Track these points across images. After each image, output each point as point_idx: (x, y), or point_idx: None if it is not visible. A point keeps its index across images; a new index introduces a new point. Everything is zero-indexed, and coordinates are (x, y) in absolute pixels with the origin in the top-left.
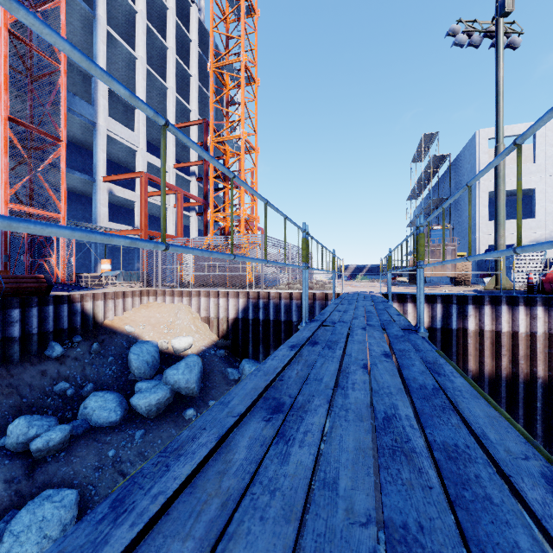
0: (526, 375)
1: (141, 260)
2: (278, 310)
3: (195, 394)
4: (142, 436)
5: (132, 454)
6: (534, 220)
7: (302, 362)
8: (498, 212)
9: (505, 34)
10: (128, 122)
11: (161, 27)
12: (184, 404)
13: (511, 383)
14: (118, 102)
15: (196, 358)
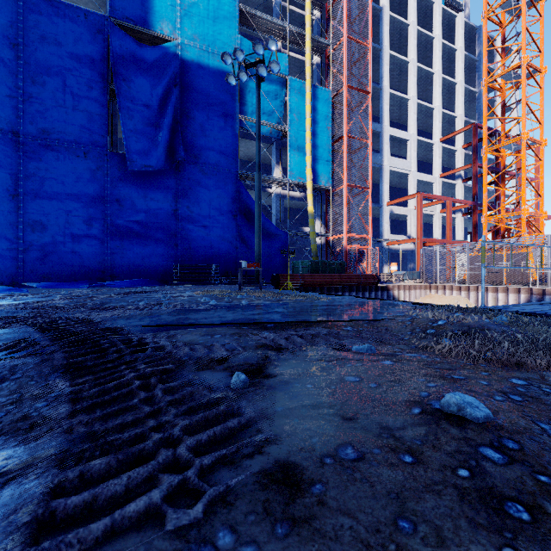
0: None
1: (420, 262)
2: None
3: None
4: None
5: None
6: None
7: None
8: None
9: None
10: (399, 151)
11: (426, 56)
12: None
13: None
14: (394, 140)
15: None
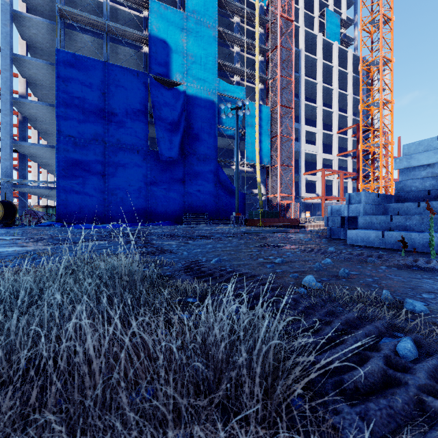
0: None
1: (323, 211)
2: None
3: None
4: None
5: None
6: None
7: None
8: None
9: None
10: (311, 138)
11: (328, 76)
12: None
13: None
14: (308, 132)
15: None
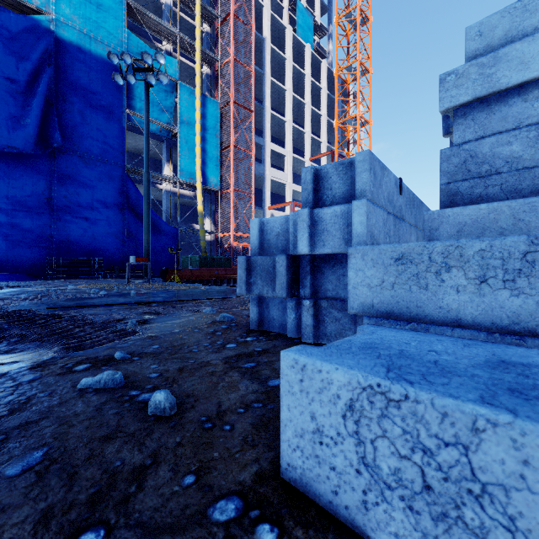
0: None
1: None
2: None
3: None
4: None
5: None
6: None
7: None
8: None
9: None
10: (279, 163)
11: (300, 87)
12: None
13: None
14: (275, 154)
15: None
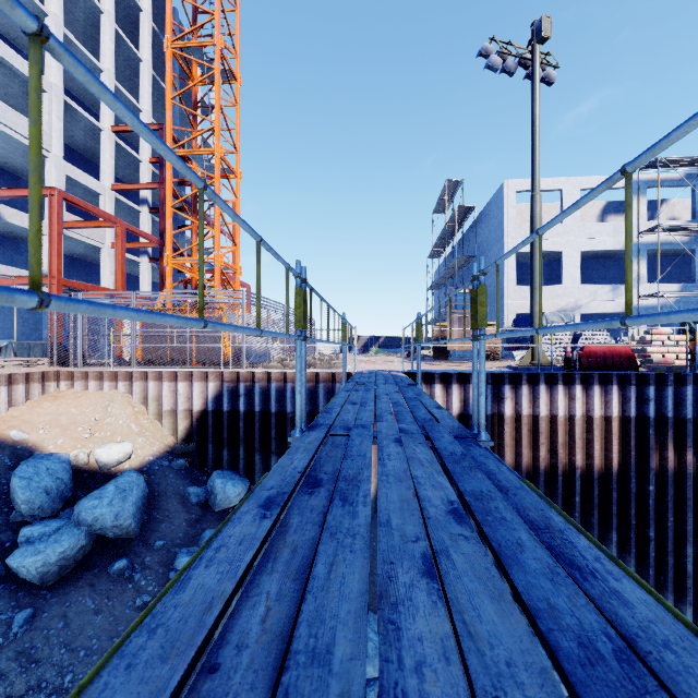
0: (565, 466)
1: (48, 324)
2: (267, 397)
3: (132, 534)
4: (27, 621)
5: (4, 657)
6: (561, 287)
7: (285, 558)
8: (534, 273)
9: (540, 67)
10: None
11: None
12: (112, 553)
13: (549, 476)
14: (13, 77)
15: (135, 476)
